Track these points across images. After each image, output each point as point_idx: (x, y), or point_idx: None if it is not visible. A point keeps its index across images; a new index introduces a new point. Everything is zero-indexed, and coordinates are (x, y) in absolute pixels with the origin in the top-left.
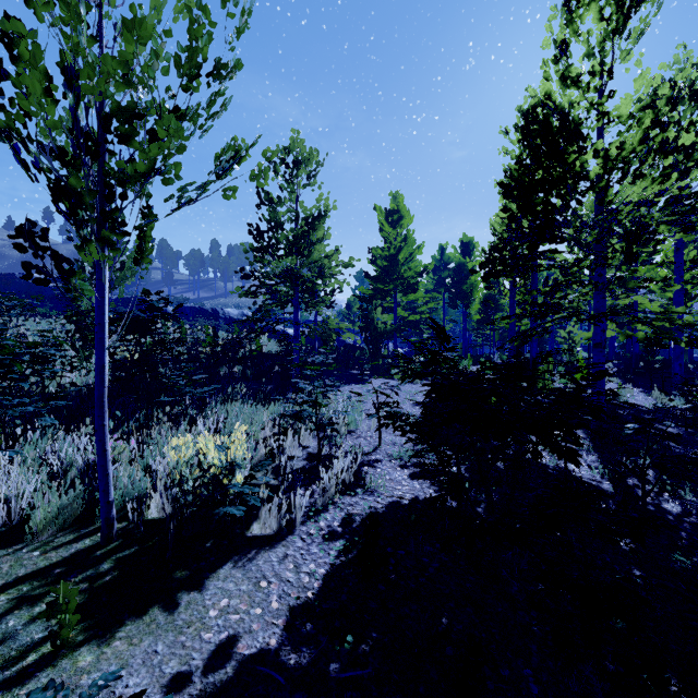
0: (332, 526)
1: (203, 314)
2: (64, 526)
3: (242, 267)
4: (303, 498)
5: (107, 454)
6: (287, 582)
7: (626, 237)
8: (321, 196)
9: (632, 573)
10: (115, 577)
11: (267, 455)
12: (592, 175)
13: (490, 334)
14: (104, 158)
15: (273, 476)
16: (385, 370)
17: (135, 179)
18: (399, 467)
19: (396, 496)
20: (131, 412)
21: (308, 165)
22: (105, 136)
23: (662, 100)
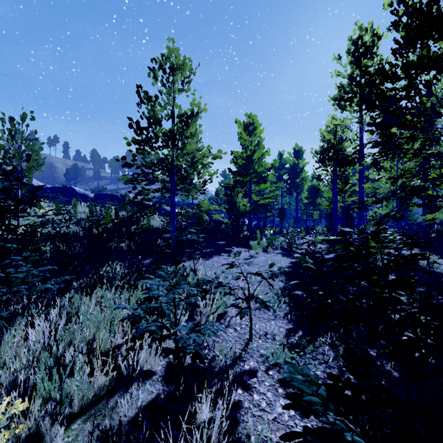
0: None
1: (114, 199)
2: None
3: (123, 156)
4: None
5: None
6: None
7: None
8: (194, 101)
9: None
10: None
11: (110, 381)
12: None
13: (313, 212)
14: None
15: None
16: (245, 241)
17: None
18: (280, 385)
19: None
20: None
21: (183, 74)
22: None
23: None
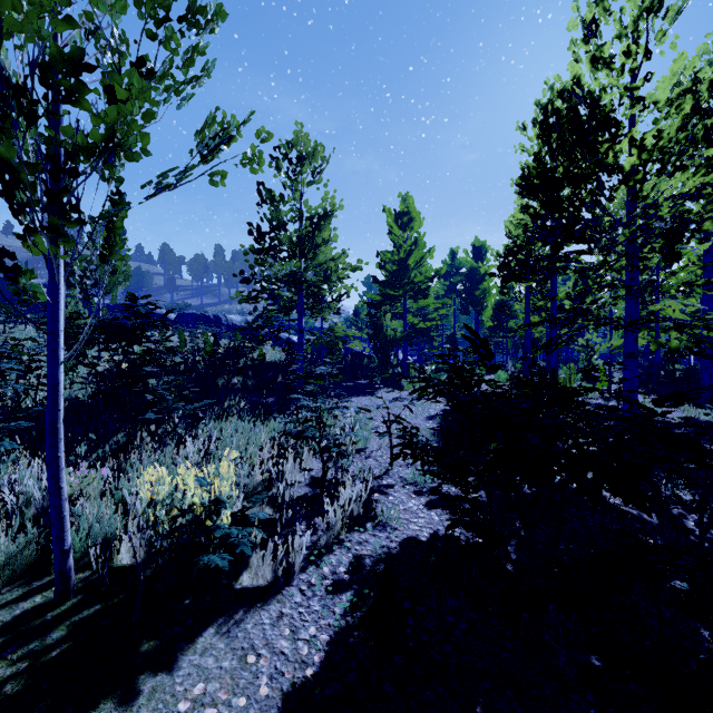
0: (337, 572)
1: (205, 321)
2: (13, 577)
3: (242, 270)
4: (304, 536)
5: (62, 492)
6: (281, 655)
7: (666, 235)
8: (327, 195)
9: (698, 632)
10: (64, 651)
11: (264, 481)
12: (627, 166)
13: (503, 341)
14: (57, 130)
15: (269, 507)
16: (395, 380)
17: (89, 151)
18: (414, 494)
19: (412, 532)
20: (112, 431)
21: (312, 161)
22: (59, 104)
23: (704, 84)
